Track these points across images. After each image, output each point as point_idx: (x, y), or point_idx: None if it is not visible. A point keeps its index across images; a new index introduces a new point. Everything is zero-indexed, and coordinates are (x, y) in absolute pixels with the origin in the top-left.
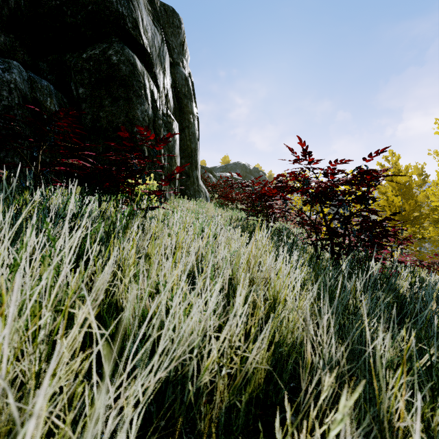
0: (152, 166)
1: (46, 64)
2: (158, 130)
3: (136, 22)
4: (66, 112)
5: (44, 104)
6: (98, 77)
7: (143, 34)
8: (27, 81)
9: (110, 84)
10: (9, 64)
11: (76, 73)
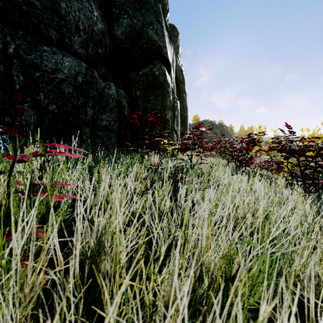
0: (171, 132)
1: (120, 79)
2: (174, 110)
3: (166, 49)
4: (129, 105)
5: (122, 103)
6: (147, 84)
7: (168, 54)
8: (116, 92)
9: (154, 88)
10: (110, 85)
11: (135, 83)
